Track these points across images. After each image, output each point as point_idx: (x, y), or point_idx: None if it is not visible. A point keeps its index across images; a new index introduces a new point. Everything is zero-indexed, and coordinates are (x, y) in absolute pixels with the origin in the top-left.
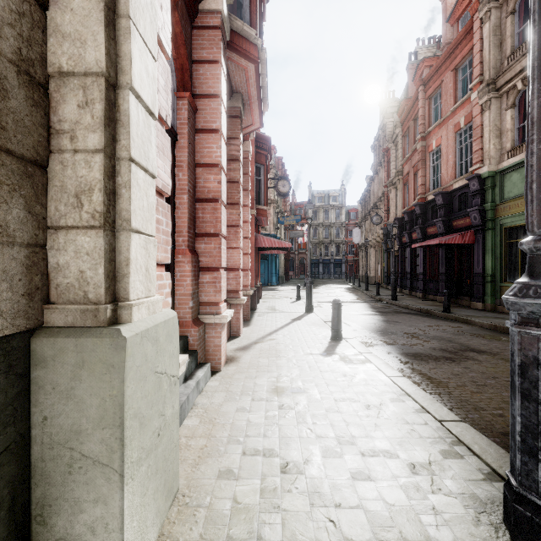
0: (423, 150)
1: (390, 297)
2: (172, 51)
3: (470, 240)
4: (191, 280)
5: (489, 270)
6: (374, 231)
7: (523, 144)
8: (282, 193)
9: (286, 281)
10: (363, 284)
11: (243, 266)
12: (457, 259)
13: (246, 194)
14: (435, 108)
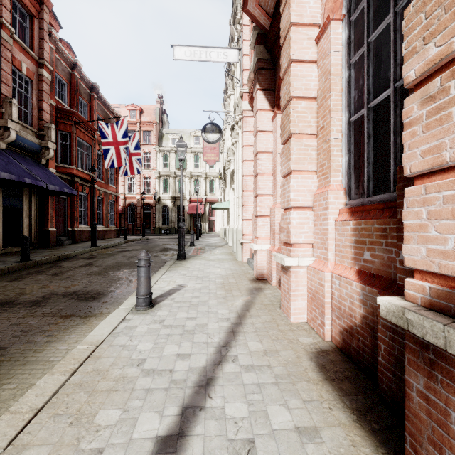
0: None
1: None
2: None
3: None
4: None
5: None
6: None
7: None
8: None
9: None
10: None
11: None
12: None
13: None
14: None
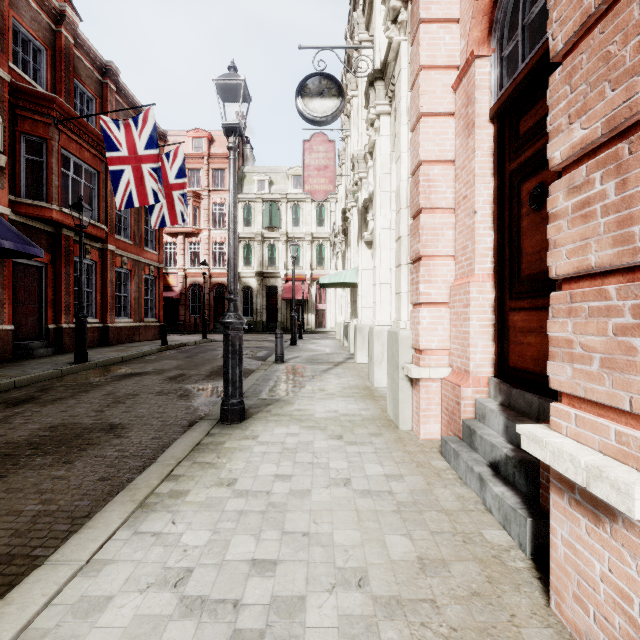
0: None
1: None
2: None
3: None
4: None
5: None
6: None
7: None
8: None
9: None
10: None
11: None
12: None
13: None
14: None
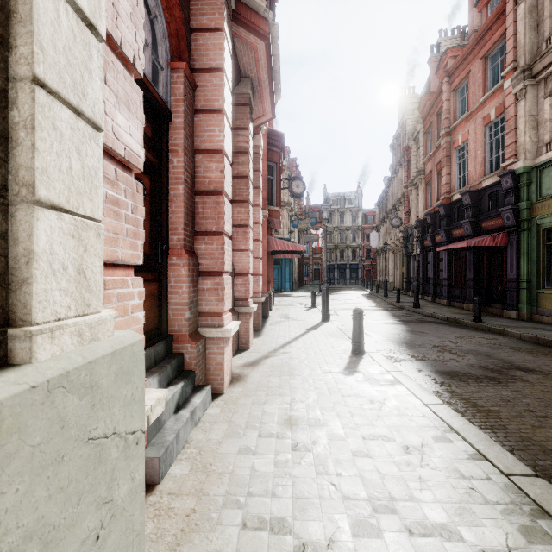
0: (448, 147)
1: (412, 304)
2: (163, 11)
3: (502, 242)
4: (187, 286)
5: (525, 276)
6: (393, 234)
7: None
8: (296, 194)
9: (301, 287)
10: (381, 290)
11: (254, 271)
12: (487, 264)
13: (257, 193)
14: (461, 101)
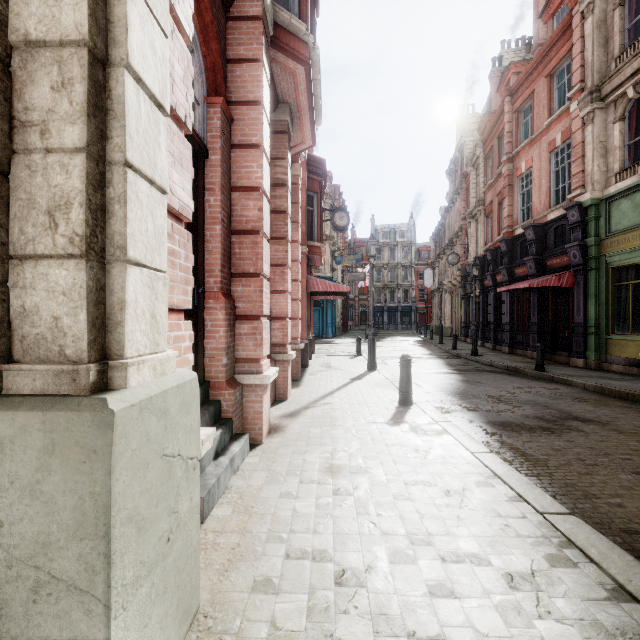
0: (510, 175)
1: (470, 351)
2: (200, 45)
3: (568, 283)
4: (225, 331)
5: (593, 320)
6: (450, 272)
7: (635, 165)
8: (339, 228)
9: (345, 333)
10: (437, 336)
11: (292, 314)
12: (552, 306)
13: (295, 228)
14: (525, 123)
